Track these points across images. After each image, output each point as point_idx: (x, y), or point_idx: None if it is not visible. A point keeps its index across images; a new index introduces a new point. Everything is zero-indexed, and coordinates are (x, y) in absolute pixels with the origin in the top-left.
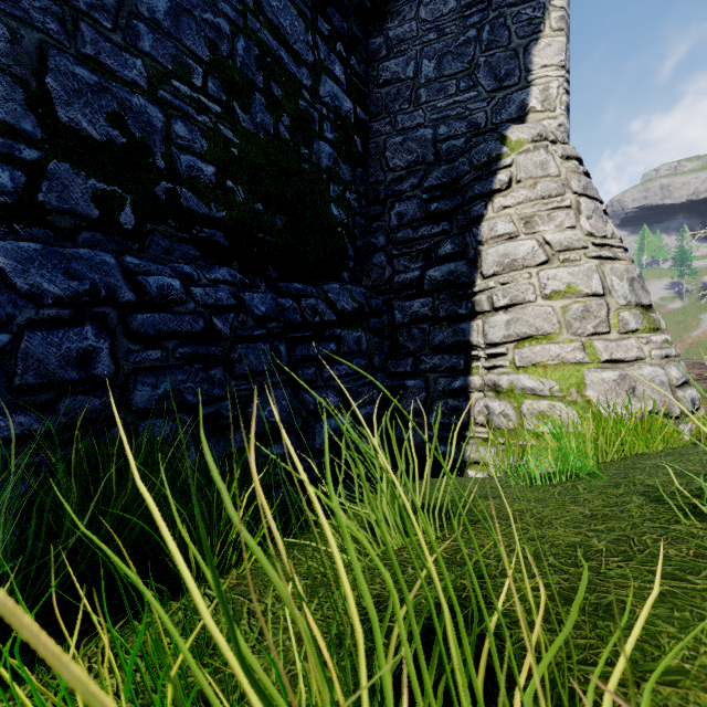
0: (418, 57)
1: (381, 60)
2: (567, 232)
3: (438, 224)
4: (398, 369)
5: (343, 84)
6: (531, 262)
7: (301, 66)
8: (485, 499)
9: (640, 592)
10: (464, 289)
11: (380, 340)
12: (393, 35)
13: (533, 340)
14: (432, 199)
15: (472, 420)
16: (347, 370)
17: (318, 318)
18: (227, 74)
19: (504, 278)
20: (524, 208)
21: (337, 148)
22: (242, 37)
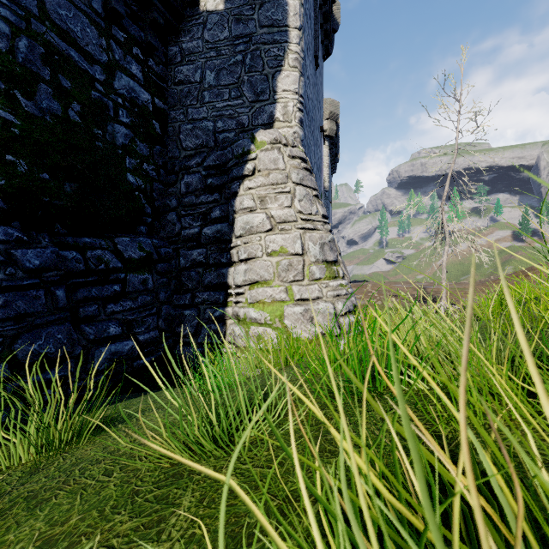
0: (203, 68)
1: (177, 64)
2: (285, 210)
3: (212, 194)
4: (180, 302)
5: (140, 80)
6: (262, 229)
7: (93, 64)
8: (151, 411)
9: (77, 487)
10: (227, 244)
11: (168, 280)
12: (186, 47)
13: (259, 284)
14: (209, 175)
15: (226, 339)
16: (131, 305)
17: (103, 266)
18: (6, 67)
19: (245, 239)
20: (260, 190)
21: (134, 130)
22: (25, 37)
